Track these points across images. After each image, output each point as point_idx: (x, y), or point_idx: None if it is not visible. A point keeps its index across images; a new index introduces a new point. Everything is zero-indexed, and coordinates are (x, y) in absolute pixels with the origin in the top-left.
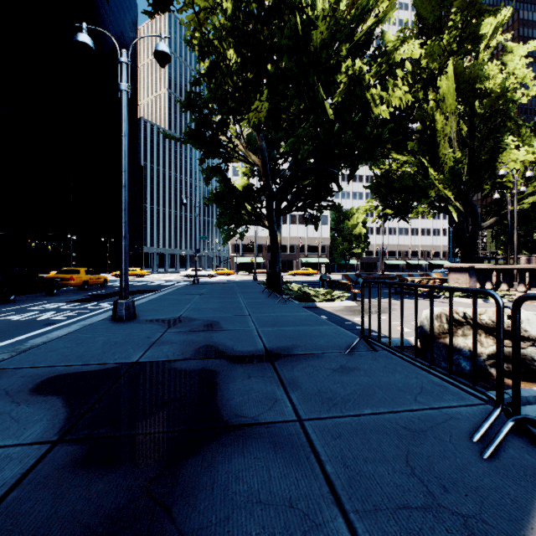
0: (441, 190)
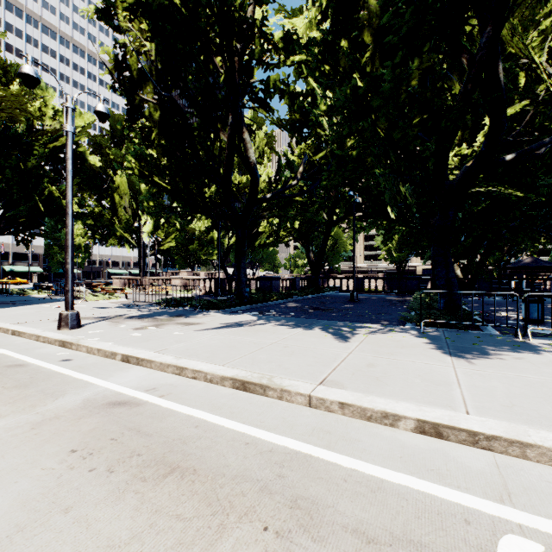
0: (122, 234)
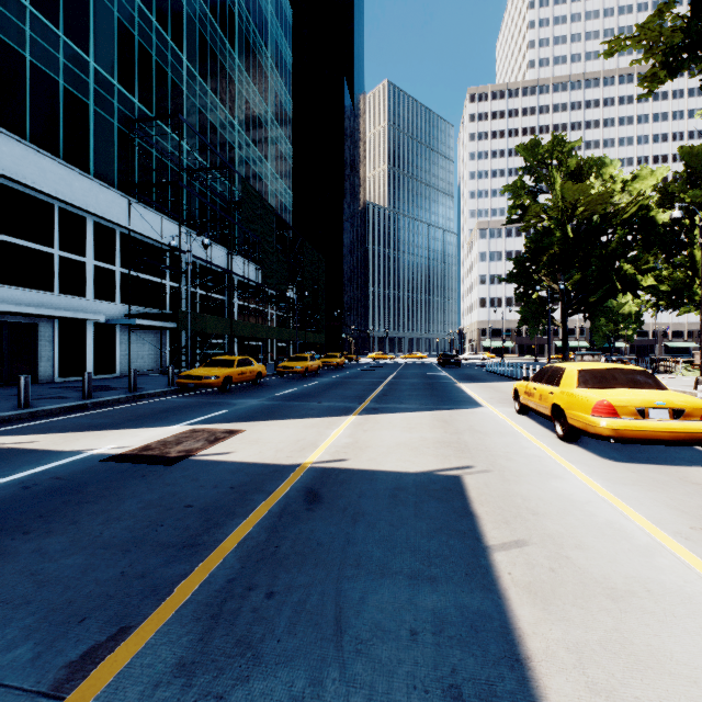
0: None
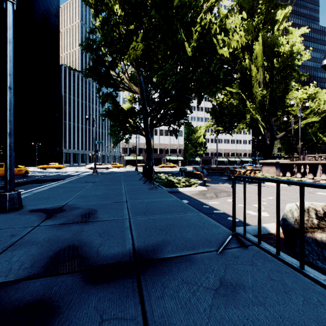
0: (254, 114)
